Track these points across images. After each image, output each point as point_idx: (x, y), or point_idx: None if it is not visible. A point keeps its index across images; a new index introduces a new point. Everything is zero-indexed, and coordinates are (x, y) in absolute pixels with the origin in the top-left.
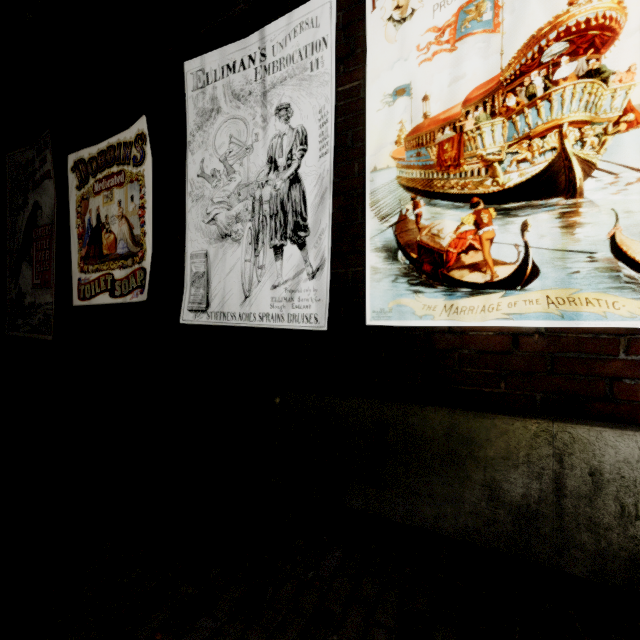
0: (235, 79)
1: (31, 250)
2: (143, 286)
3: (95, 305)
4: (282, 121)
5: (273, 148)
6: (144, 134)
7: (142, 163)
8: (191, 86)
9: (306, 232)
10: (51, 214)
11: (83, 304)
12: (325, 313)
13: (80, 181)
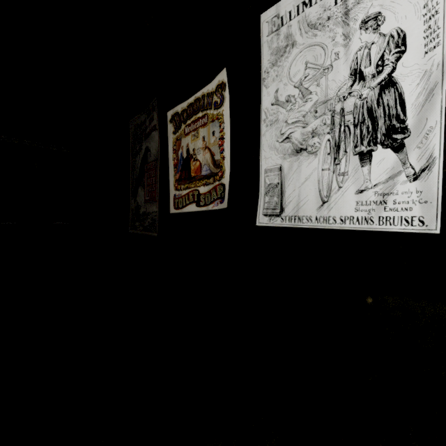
0: (311, 11)
1: (144, 178)
2: (222, 197)
3: (185, 212)
4: (369, 32)
5: (357, 60)
6: (224, 83)
7: (221, 105)
8: (266, 32)
9: (404, 134)
10: (156, 153)
11: (177, 212)
12: (436, 215)
13: (175, 128)
